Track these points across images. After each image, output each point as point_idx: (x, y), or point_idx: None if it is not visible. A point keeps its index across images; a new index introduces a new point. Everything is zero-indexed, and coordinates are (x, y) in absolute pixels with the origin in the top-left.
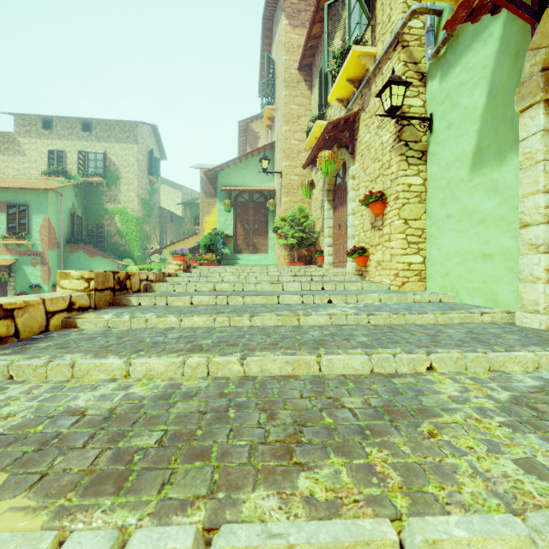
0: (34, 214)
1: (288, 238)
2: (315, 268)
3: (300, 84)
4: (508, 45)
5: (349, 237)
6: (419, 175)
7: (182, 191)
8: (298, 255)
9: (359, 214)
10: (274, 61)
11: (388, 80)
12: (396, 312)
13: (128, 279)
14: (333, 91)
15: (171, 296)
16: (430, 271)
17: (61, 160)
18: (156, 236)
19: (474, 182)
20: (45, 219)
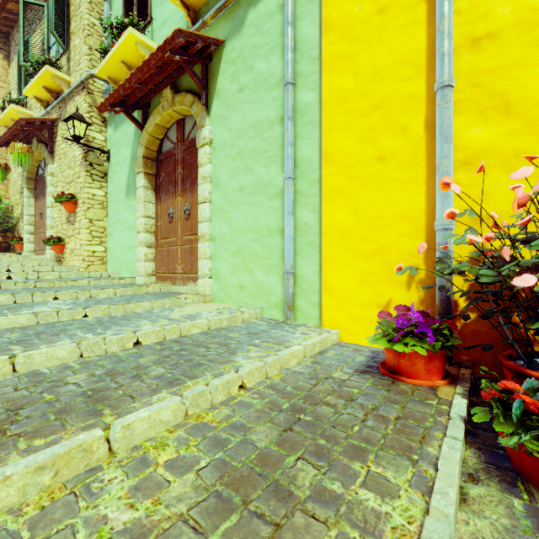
0: None
1: None
2: (10, 255)
3: None
4: (138, 133)
5: (48, 227)
6: (102, 189)
7: None
8: None
9: (58, 209)
10: None
11: (71, 115)
12: (60, 280)
13: None
14: (29, 88)
15: None
16: (109, 257)
17: None
18: None
19: (127, 203)
20: None
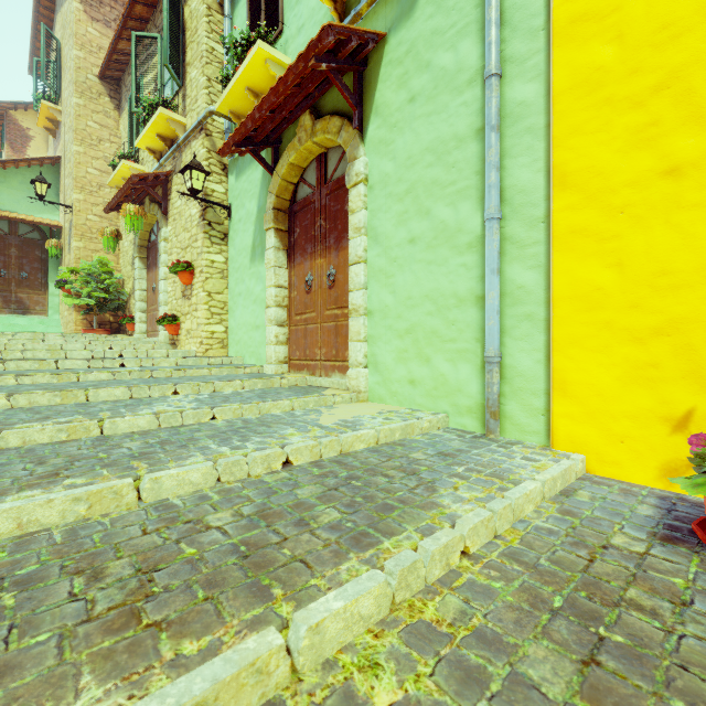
0: None
1: (82, 298)
2: (121, 338)
3: (103, 98)
4: (266, 179)
5: (162, 303)
6: (222, 254)
7: None
8: (100, 320)
9: (172, 281)
10: (60, 42)
11: (188, 164)
12: (178, 368)
13: None
14: (141, 138)
15: None
16: (230, 339)
17: None
18: None
19: (252, 270)
20: None
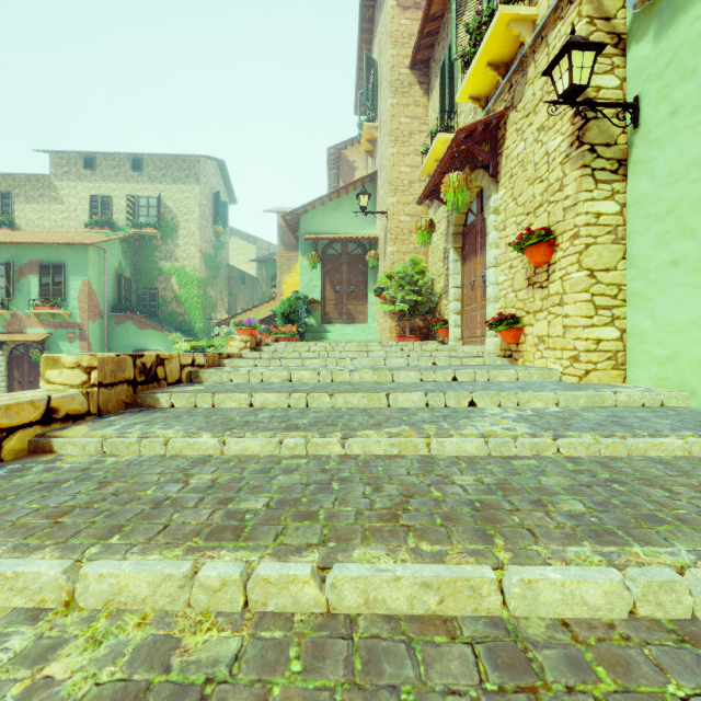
0: (72, 275)
1: (397, 303)
2: (435, 346)
3: (413, 88)
4: None
5: (490, 299)
6: (613, 198)
7: (256, 245)
8: (410, 326)
9: (506, 266)
10: (376, 62)
11: (566, 41)
12: (608, 433)
13: (160, 365)
14: (465, 84)
15: (219, 393)
16: (633, 353)
17: (106, 208)
18: (224, 302)
19: None
20: (85, 282)
